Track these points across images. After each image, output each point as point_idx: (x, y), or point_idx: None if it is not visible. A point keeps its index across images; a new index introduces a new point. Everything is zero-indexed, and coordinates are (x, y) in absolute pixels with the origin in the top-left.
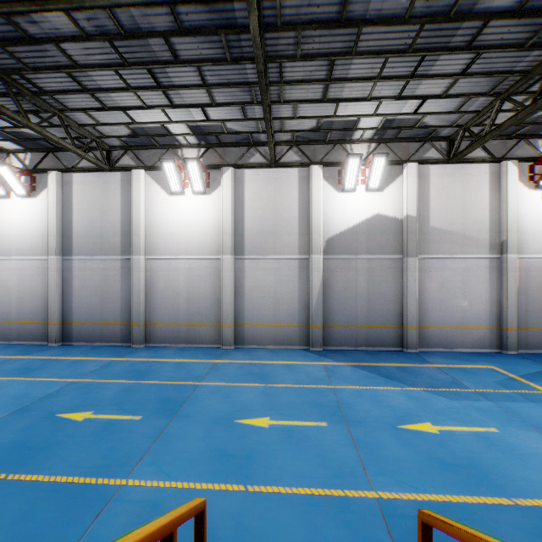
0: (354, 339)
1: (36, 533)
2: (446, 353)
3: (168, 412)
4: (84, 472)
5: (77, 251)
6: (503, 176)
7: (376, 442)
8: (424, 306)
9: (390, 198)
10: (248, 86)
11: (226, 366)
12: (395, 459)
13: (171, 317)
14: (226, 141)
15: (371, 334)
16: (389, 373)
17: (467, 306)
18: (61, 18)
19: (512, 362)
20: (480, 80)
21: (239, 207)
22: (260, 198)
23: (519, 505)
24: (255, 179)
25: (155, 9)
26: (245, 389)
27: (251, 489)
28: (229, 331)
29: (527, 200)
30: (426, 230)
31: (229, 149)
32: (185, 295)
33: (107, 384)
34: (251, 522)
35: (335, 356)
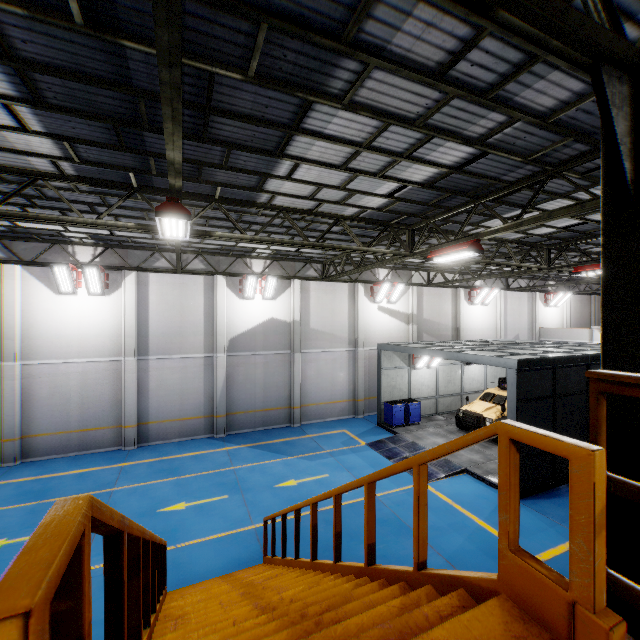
0: (253, 422)
1: None
2: (321, 423)
3: None
4: None
5: None
6: (356, 293)
7: (259, 499)
8: (306, 389)
9: (282, 305)
10: None
11: (135, 467)
12: (268, 506)
13: (59, 425)
14: (129, 244)
15: (267, 416)
16: (277, 448)
17: (334, 386)
18: None
19: (358, 424)
20: None
21: (143, 310)
22: (166, 301)
23: (322, 510)
24: (160, 283)
25: (86, 195)
26: (159, 485)
27: (179, 546)
28: (132, 432)
29: (370, 310)
30: (307, 331)
31: (132, 251)
32: (77, 400)
33: (4, 512)
34: (182, 560)
35: (237, 439)
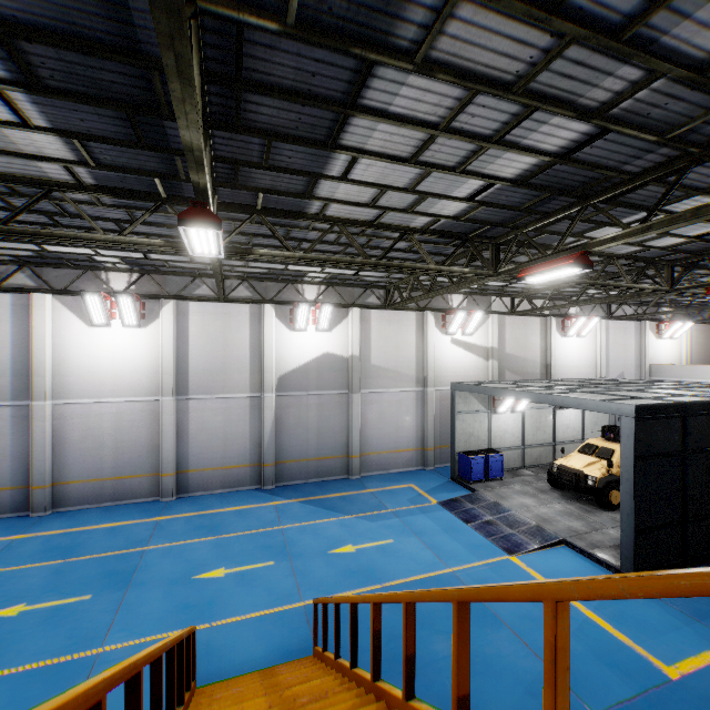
0: (305, 472)
1: (38, 702)
2: (383, 475)
3: (121, 585)
4: (55, 654)
5: None
6: (425, 323)
7: (310, 568)
8: (367, 435)
9: (338, 338)
10: None
11: (172, 523)
12: (321, 577)
13: (92, 472)
14: (166, 270)
15: (321, 466)
16: (332, 504)
17: (399, 432)
18: None
19: (428, 477)
20: None
21: (182, 343)
22: (207, 334)
23: (385, 586)
24: (201, 312)
25: (111, 210)
26: (197, 545)
27: (215, 624)
28: (170, 481)
29: (442, 343)
30: (368, 368)
31: (170, 278)
32: (111, 444)
33: (27, 571)
34: (217, 643)
35: (287, 492)
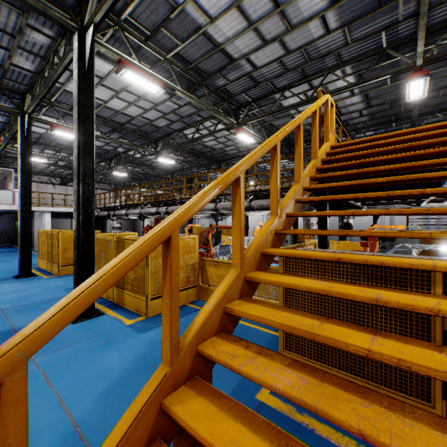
0: None
1: None
2: None
3: None
4: None
5: None
6: None
7: None
8: None
9: None
10: None
11: None
12: None
13: None
14: None
15: None
16: None
17: None
18: None
19: None
20: None
21: None
22: None
23: None
24: None
25: None
26: None
27: None
28: None
29: None
30: None
31: None
32: (367, 226)
33: None
34: None
35: None
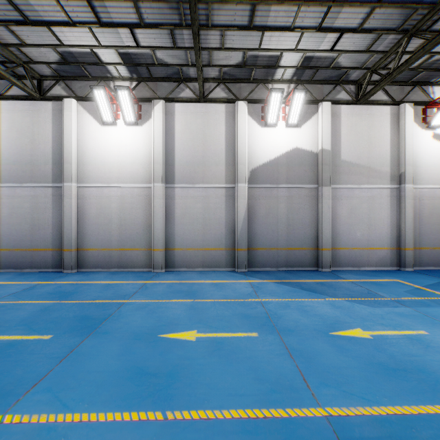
0: (275, 260)
1: None
2: (355, 271)
3: (85, 330)
4: None
5: (6, 178)
6: (402, 117)
7: (311, 350)
8: (336, 230)
9: (307, 134)
10: (176, 2)
11: (155, 285)
12: (335, 367)
13: (103, 242)
14: (157, 76)
15: (290, 256)
16: (311, 287)
17: (372, 229)
18: None
19: (412, 276)
20: (393, 13)
21: (169, 139)
22: (189, 131)
23: None
24: (185, 112)
25: None
26: (172, 304)
27: (170, 416)
28: (159, 255)
29: (420, 138)
30: (338, 163)
31: (160, 84)
32: (117, 221)
33: (24, 305)
34: None
35: (259, 275)
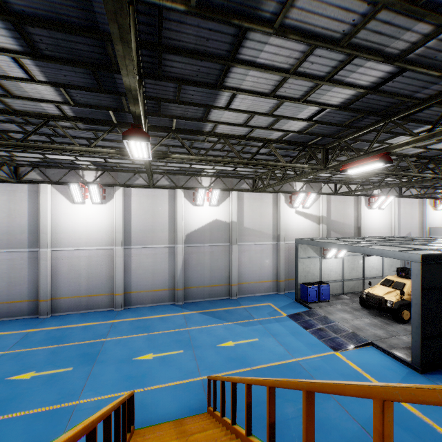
0: (202, 294)
1: (40, 433)
2: (251, 297)
3: (90, 362)
4: (50, 404)
5: None
6: (278, 201)
7: (205, 355)
8: (241, 271)
9: (223, 210)
10: None
11: (121, 324)
12: (212, 361)
13: (74, 292)
14: (118, 169)
15: (212, 290)
16: (219, 315)
17: (262, 270)
18: (15, 126)
19: (280, 299)
20: None
21: (127, 213)
22: (142, 208)
23: (253, 369)
24: (139, 195)
25: (84, 132)
26: (136, 338)
27: (146, 389)
28: (120, 298)
29: (289, 213)
30: (242, 229)
31: (120, 173)
32: (85, 275)
33: (35, 351)
34: (148, 401)
35: (191, 307)
